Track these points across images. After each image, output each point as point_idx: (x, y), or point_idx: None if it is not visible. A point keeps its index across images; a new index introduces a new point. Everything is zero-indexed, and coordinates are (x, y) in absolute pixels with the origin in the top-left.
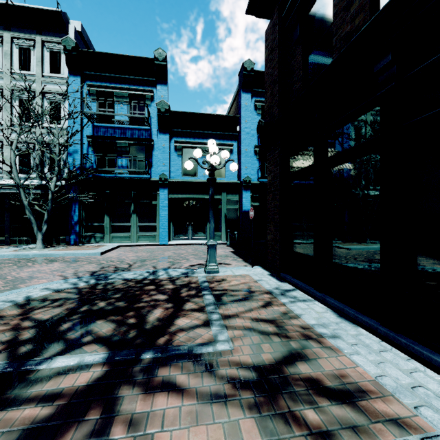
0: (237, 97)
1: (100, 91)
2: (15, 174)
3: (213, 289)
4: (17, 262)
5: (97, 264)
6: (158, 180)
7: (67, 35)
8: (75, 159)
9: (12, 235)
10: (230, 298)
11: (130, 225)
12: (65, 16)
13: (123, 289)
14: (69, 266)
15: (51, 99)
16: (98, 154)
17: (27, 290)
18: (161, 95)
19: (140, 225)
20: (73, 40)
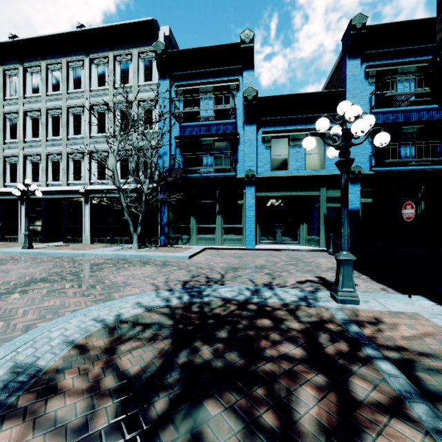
0: (338, 70)
1: (187, 90)
2: (116, 179)
3: (377, 344)
4: (116, 262)
5: (187, 271)
6: (244, 177)
7: (158, 39)
8: (165, 161)
9: (115, 235)
10: (439, 380)
11: (215, 226)
12: (156, 23)
13: (225, 317)
14: (160, 271)
15: (144, 106)
16: (185, 153)
17: (119, 304)
18: (248, 82)
19: (225, 227)
20: (163, 43)
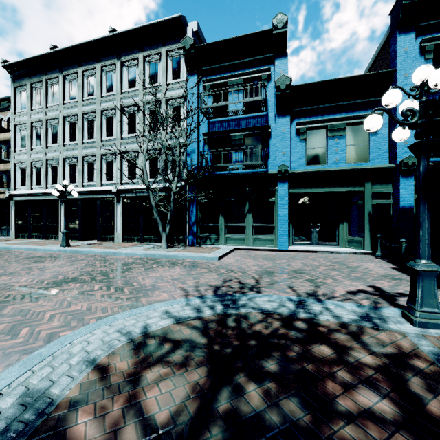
0: (384, 49)
1: (215, 85)
2: (145, 178)
3: None
4: (145, 262)
5: (218, 274)
6: (276, 173)
7: (186, 35)
8: (193, 159)
9: (144, 234)
10: None
11: (244, 226)
12: (184, 19)
13: (269, 338)
14: (189, 273)
15: (173, 105)
16: (214, 150)
17: (147, 312)
18: (280, 70)
19: (255, 227)
20: (191, 38)
